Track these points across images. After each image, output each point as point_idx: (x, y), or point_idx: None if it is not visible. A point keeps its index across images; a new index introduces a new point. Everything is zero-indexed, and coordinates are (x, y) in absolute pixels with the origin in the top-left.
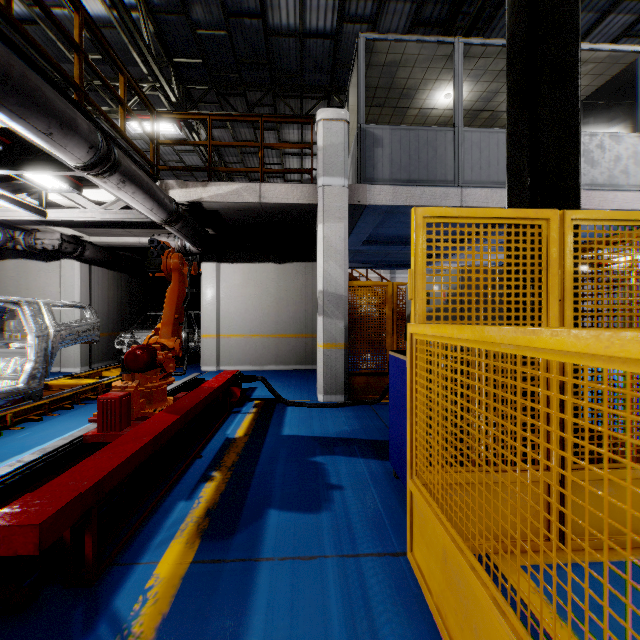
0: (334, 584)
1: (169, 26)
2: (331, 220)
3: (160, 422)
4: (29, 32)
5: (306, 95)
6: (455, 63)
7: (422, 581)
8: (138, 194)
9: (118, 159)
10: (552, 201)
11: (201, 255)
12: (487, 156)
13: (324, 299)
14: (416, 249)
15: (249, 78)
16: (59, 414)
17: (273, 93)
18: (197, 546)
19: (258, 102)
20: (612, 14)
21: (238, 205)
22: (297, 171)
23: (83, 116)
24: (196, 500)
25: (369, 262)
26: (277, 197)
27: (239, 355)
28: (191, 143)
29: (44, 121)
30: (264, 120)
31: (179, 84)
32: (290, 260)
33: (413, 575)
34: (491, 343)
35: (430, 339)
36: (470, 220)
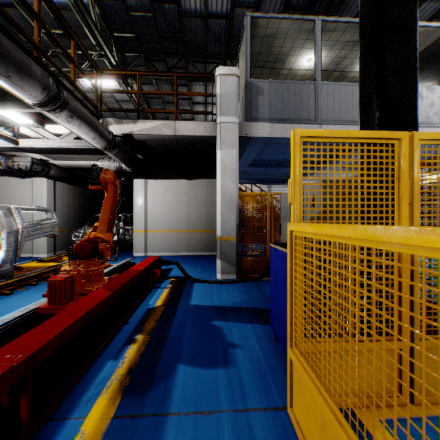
0: (228, 438)
1: (110, 9)
2: (226, 147)
3: (94, 299)
4: (10, 13)
5: (208, 61)
6: (315, 35)
7: (301, 436)
8: (83, 127)
9: (66, 99)
10: (396, 128)
11: (134, 174)
12: (338, 102)
13: (221, 205)
14: (295, 163)
15: (168, 48)
16: (26, 289)
17: (185, 59)
18: (118, 402)
19: (174, 65)
20: (426, 2)
21: (159, 137)
22: (202, 112)
23: (41, 67)
24: (121, 360)
25: (253, 179)
26: (187, 131)
27: (161, 245)
28: (125, 91)
29: (4, 66)
30: (178, 75)
31: (118, 52)
32: (197, 177)
33: (293, 428)
34: (374, 241)
35: (308, 236)
36: (338, 140)
